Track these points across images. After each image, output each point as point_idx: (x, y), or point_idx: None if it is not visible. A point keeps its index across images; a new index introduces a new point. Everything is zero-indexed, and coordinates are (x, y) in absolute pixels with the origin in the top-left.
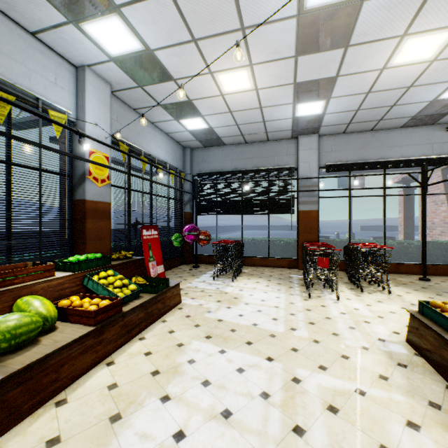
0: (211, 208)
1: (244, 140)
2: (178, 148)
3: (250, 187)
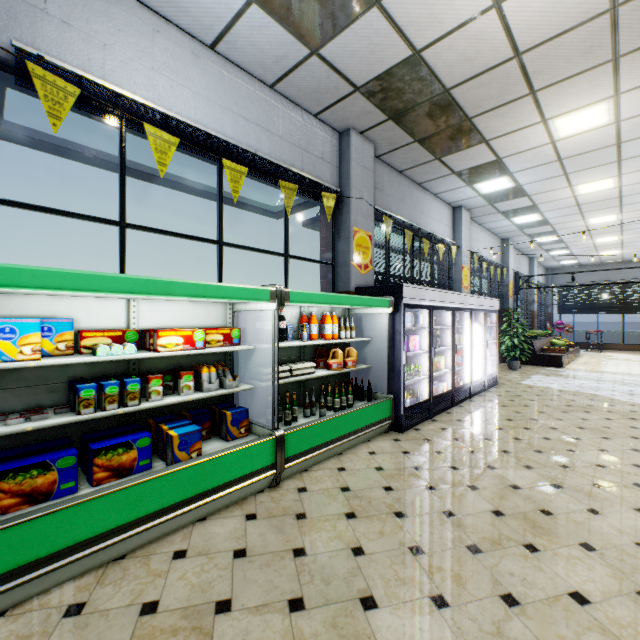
0: (570, 310)
1: (601, 263)
2: (544, 271)
3: (606, 295)
